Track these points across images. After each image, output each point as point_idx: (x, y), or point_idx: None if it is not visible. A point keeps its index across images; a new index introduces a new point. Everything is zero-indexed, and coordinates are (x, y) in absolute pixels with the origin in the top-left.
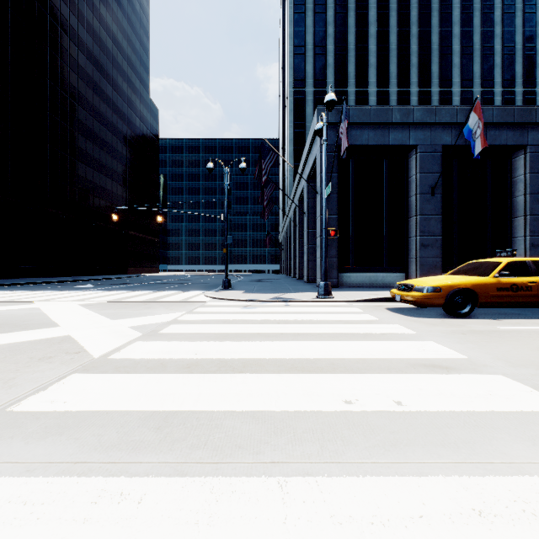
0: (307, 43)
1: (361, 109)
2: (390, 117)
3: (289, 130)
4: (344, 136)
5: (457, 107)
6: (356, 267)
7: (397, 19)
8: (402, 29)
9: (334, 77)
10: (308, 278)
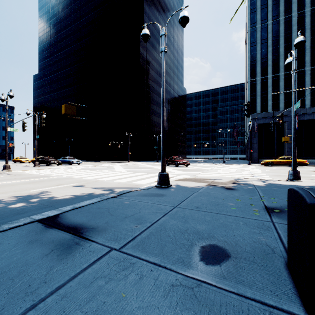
0: (257, 58)
1: (265, 113)
2: (275, 114)
3: (248, 98)
4: (255, 127)
5: (300, 109)
6: (265, 157)
7: (310, 33)
8: (314, 37)
9: (272, 70)
10: (251, 161)
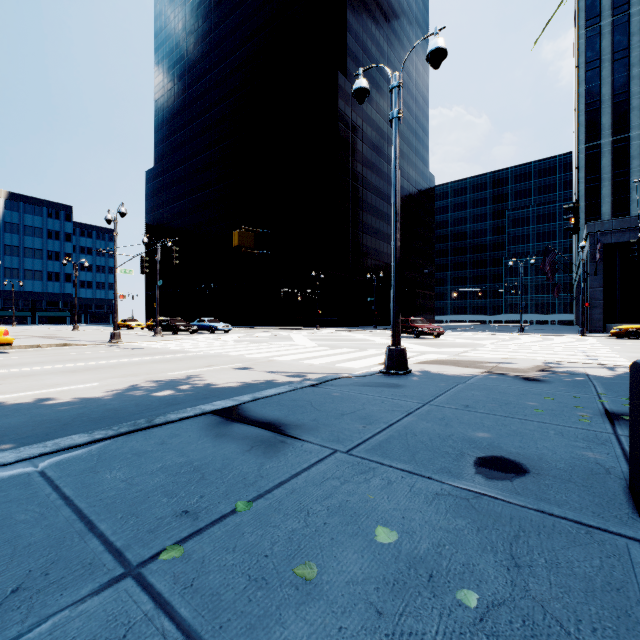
0: (603, 95)
1: (622, 220)
2: None
3: (579, 187)
4: (597, 252)
5: None
6: (622, 320)
7: None
8: None
9: None
10: (587, 327)
